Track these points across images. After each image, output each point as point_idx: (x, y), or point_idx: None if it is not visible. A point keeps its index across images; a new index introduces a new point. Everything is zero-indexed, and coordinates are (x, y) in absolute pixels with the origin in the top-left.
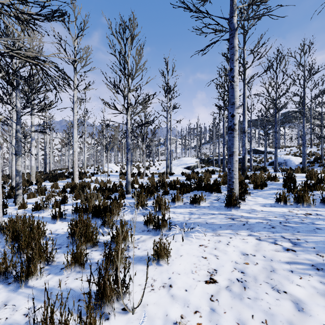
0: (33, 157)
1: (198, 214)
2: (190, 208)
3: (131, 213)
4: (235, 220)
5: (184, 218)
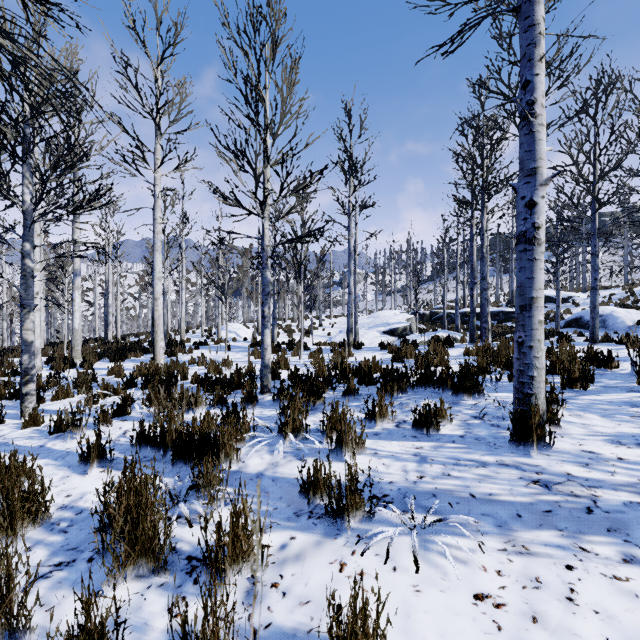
0: (77, 310)
1: (442, 462)
2: (416, 440)
3: (268, 450)
4: (555, 489)
5: (404, 474)
